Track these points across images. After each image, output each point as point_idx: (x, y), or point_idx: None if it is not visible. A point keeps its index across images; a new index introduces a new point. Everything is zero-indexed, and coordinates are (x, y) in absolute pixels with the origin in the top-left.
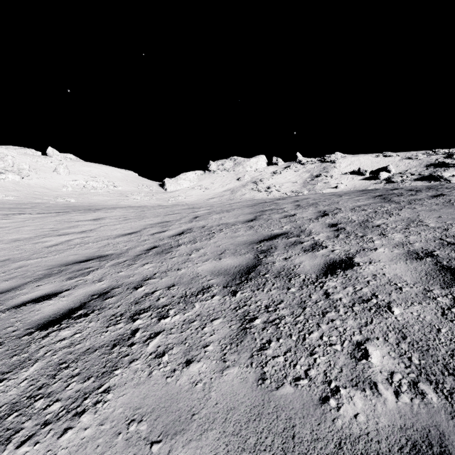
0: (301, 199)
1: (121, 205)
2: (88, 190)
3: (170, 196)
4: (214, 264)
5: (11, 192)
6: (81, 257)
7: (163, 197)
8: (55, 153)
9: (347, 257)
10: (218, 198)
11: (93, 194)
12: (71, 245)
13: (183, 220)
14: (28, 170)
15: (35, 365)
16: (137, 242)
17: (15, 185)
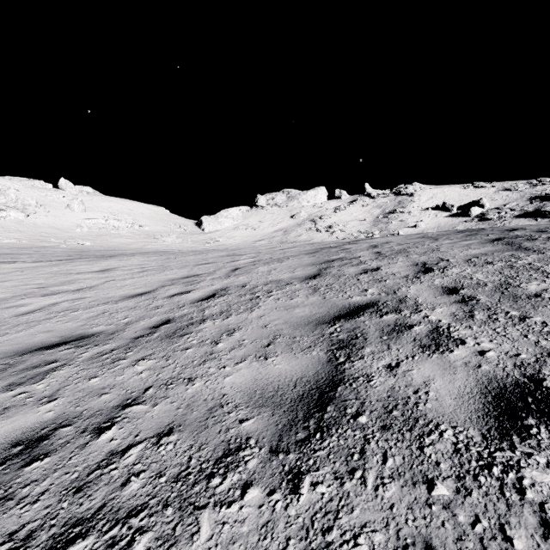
0: (379, 243)
1: (148, 249)
2: (108, 230)
3: (209, 238)
4: (254, 372)
5: (12, 233)
6: (53, 337)
7: (200, 239)
8: (69, 186)
9: (525, 376)
10: (268, 240)
11: (114, 235)
12: (52, 313)
13: (218, 274)
14: (34, 206)
15: None
16: (145, 311)
17: (18, 225)
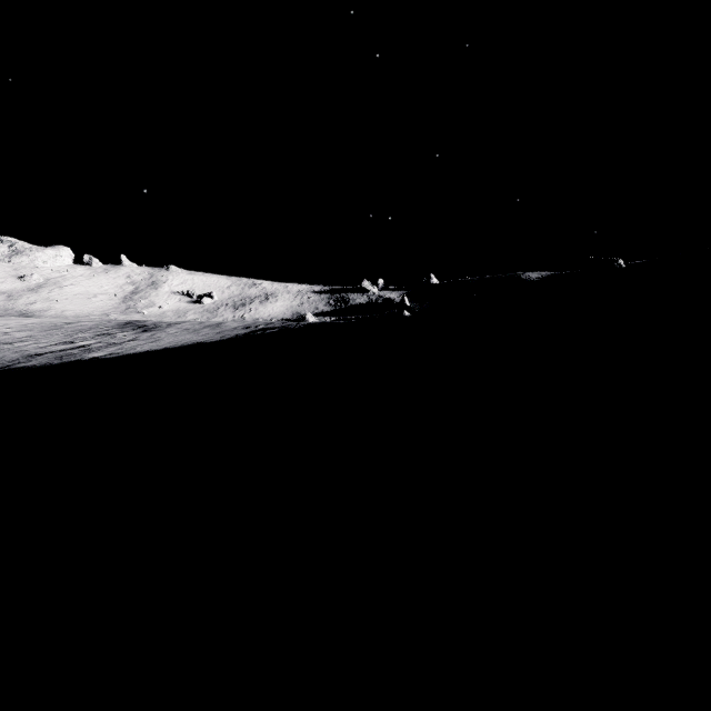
0: (81, 326)
1: None
2: None
3: None
4: (34, 345)
5: None
6: None
7: None
8: None
9: (69, 343)
10: None
11: None
12: None
13: None
14: None
15: (8, 353)
16: None
17: None
